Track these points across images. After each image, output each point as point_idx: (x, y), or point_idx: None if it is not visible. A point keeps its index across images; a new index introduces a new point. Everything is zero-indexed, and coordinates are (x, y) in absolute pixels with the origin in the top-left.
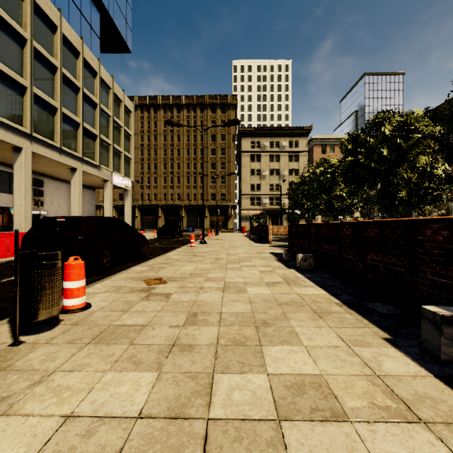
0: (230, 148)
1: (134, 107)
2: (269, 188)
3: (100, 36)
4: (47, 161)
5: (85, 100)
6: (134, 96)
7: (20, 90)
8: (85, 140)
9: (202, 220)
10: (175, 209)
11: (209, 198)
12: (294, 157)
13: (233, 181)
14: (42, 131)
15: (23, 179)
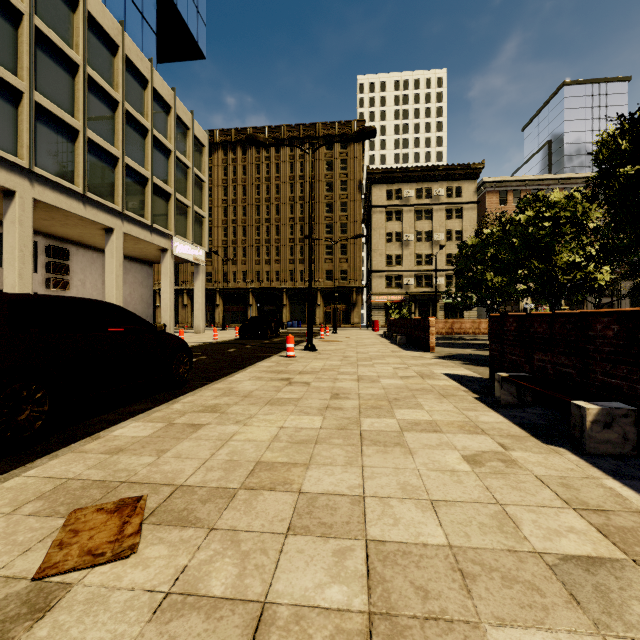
0: (354, 202)
1: (214, 146)
2: (415, 261)
3: (159, 34)
4: (65, 217)
5: (129, 122)
6: (213, 130)
7: (11, 96)
8: (129, 185)
9: (308, 309)
10: (273, 295)
11: (322, 278)
12: (455, 212)
13: (359, 251)
14: (53, 166)
15: (17, 242)
